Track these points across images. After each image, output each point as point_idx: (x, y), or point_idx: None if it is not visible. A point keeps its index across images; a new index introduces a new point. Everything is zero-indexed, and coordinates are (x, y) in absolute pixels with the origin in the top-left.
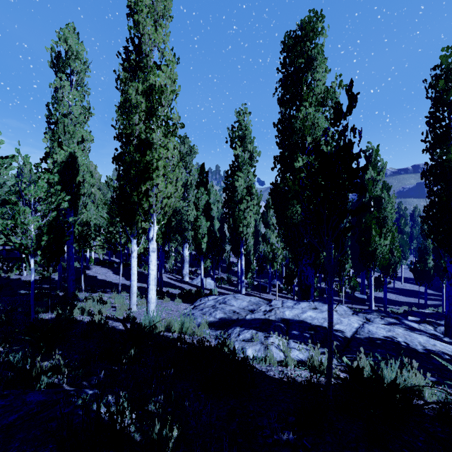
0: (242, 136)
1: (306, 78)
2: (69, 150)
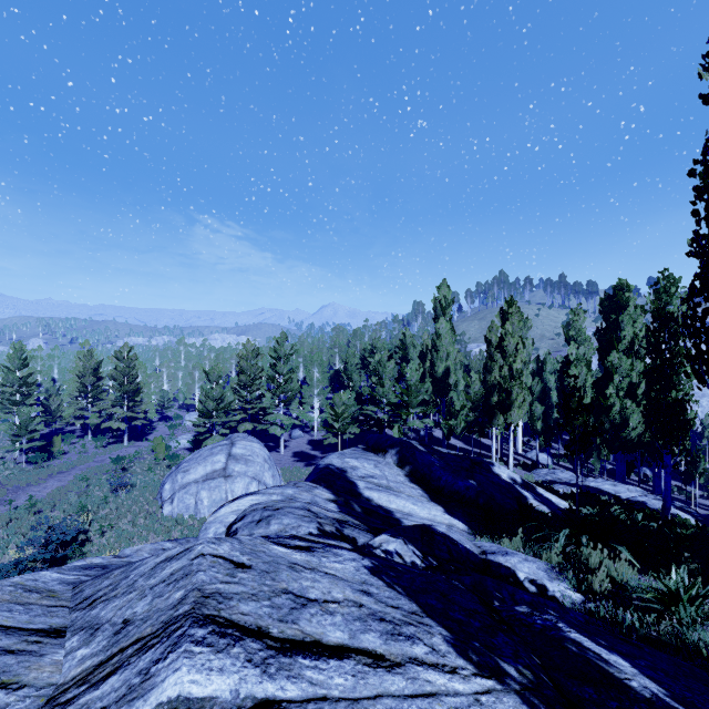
0: (576, 337)
1: (616, 333)
2: (446, 364)
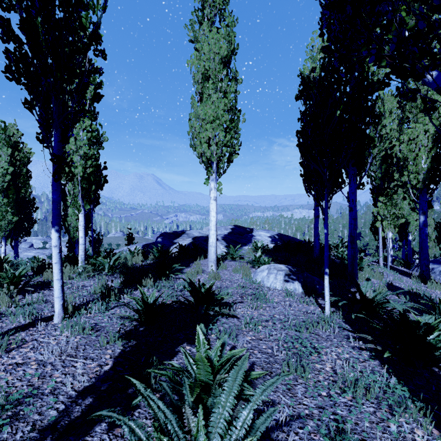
0: None
1: None
2: None
